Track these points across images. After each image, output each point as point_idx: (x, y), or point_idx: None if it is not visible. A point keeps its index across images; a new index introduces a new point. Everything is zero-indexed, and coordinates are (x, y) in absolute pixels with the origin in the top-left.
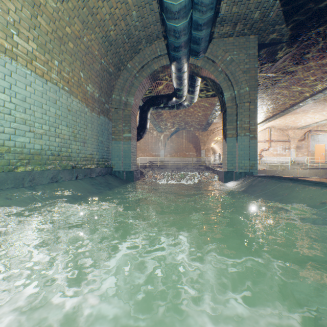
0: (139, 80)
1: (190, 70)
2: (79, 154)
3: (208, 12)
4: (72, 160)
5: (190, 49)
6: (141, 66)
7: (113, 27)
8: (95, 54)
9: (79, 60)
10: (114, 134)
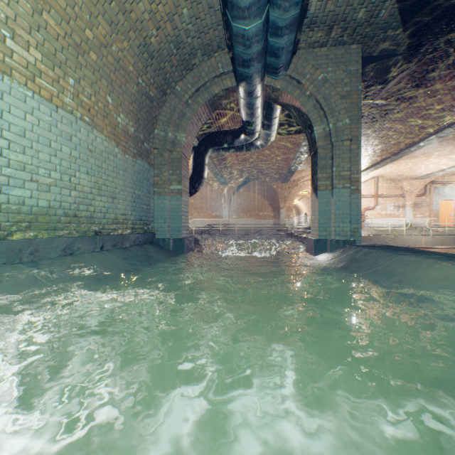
0: (193, 109)
1: (266, 95)
2: (106, 214)
3: (291, 8)
4: (96, 222)
5: (265, 64)
6: (195, 89)
7: (155, 32)
8: (129, 70)
9: (105, 78)
10: (157, 186)
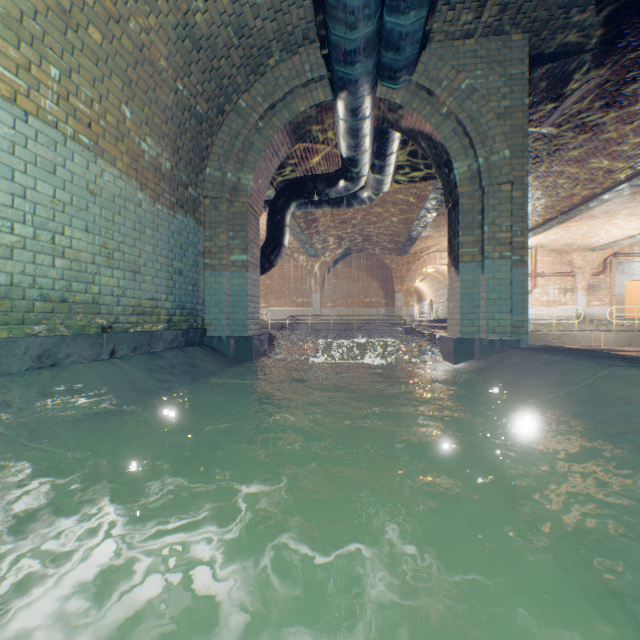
0: (266, 136)
1: (378, 115)
2: (122, 299)
3: None
4: (103, 312)
5: (378, 64)
6: (269, 104)
7: (202, 4)
8: (160, 66)
9: (119, 76)
10: (209, 256)
